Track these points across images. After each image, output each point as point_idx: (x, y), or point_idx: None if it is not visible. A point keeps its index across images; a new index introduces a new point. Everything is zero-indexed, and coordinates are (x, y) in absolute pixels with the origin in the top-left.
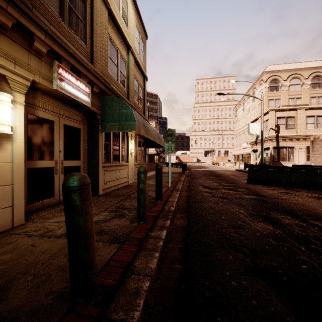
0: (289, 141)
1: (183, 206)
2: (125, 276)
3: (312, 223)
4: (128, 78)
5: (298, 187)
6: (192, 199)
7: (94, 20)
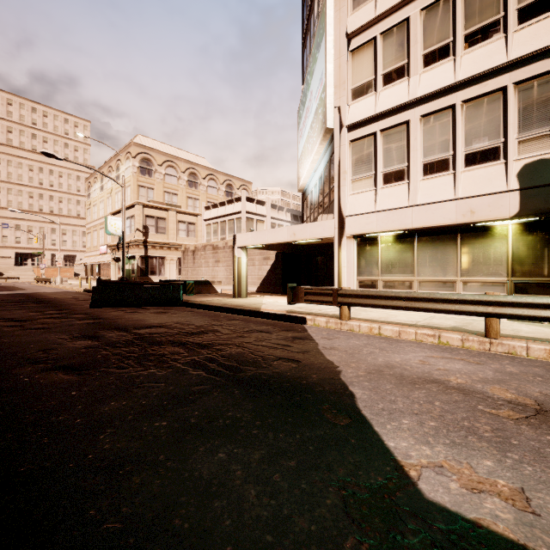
0: (160, 249)
1: None
2: None
3: (133, 331)
4: None
5: (150, 305)
6: None
7: None
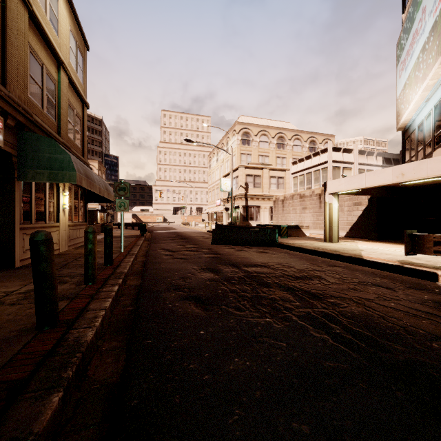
0: (256, 200)
1: (138, 269)
2: (82, 313)
3: (243, 269)
4: (59, 104)
5: (252, 245)
6: (149, 262)
7: (7, 25)
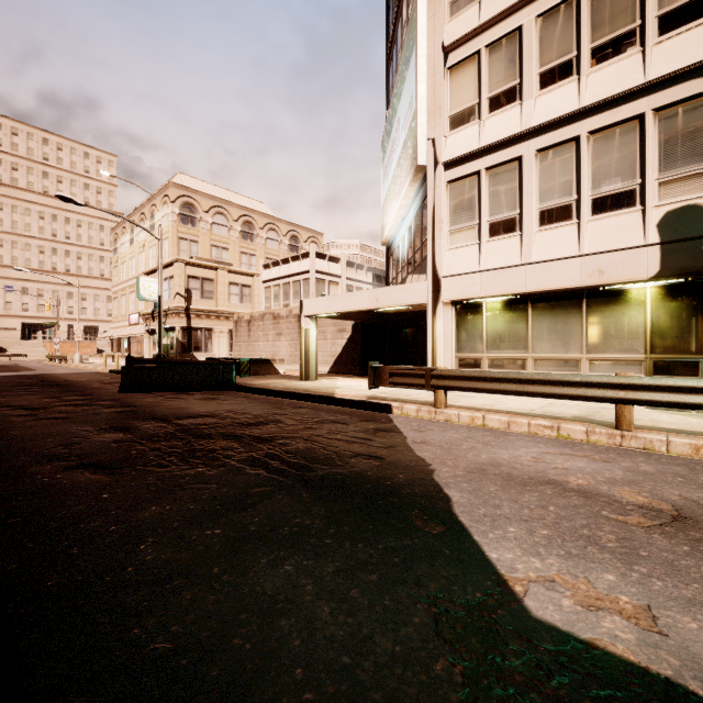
0: (206, 319)
1: None
2: None
3: (175, 422)
4: None
5: (195, 389)
6: None
7: None
